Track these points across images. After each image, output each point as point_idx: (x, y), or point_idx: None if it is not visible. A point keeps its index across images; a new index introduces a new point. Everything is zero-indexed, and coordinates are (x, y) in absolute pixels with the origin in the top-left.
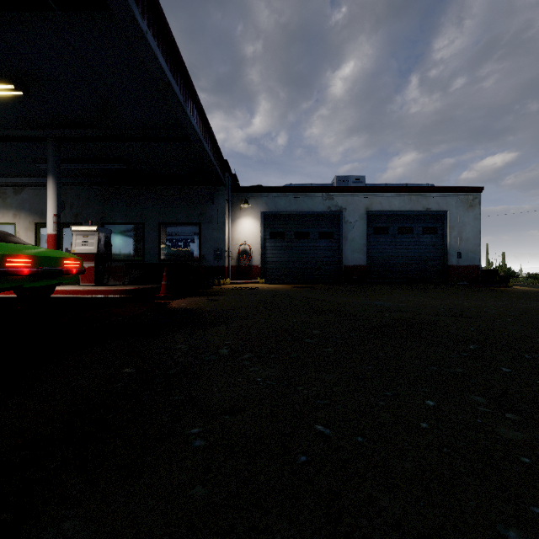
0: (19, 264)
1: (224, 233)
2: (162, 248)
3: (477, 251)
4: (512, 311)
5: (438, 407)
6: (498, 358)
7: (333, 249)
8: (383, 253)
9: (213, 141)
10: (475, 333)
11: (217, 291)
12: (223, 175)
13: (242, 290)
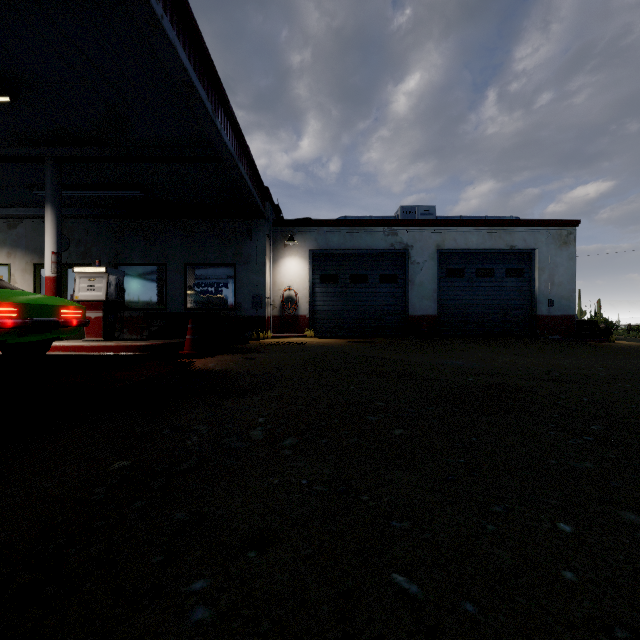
0: (1, 314)
1: (264, 276)
2: (189, 294)
3: (573, 298)
4: (626, 373)
5: (579, 535)
6: (636, 444)
7: (397, 296)
8: (458, 301)
9: (250, 163)
10: (592, 406)
11: (255, 347)
12: (263, 205)
13: (285, 346)
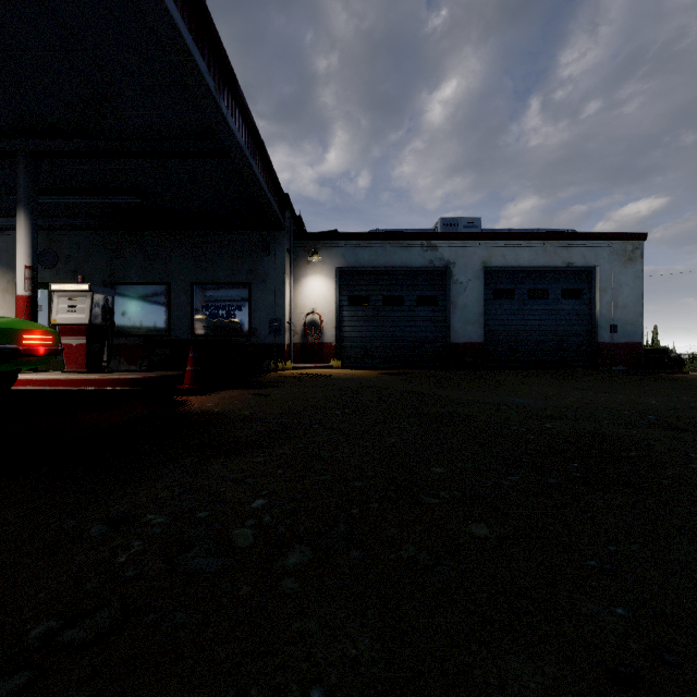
0: None
1: (284, 297)
2: (197, 318)
3: (639, 323)
4: None
5: None
6: None
7: (437, 320)
8: (507, 326)
9: (266, 162)
10: None
11: (271, 381)
12: (282, 215)
13: (307, 379)
